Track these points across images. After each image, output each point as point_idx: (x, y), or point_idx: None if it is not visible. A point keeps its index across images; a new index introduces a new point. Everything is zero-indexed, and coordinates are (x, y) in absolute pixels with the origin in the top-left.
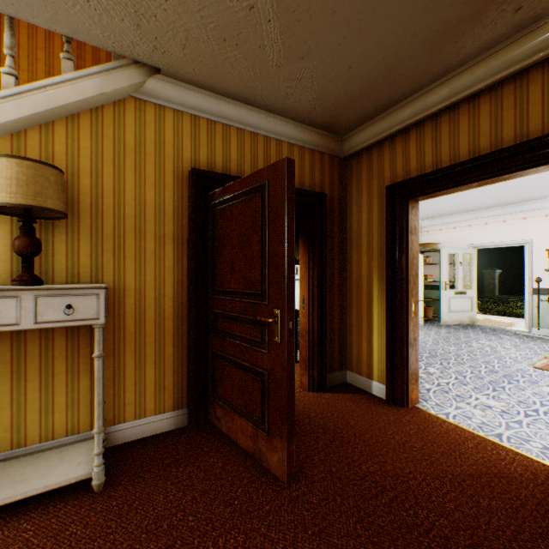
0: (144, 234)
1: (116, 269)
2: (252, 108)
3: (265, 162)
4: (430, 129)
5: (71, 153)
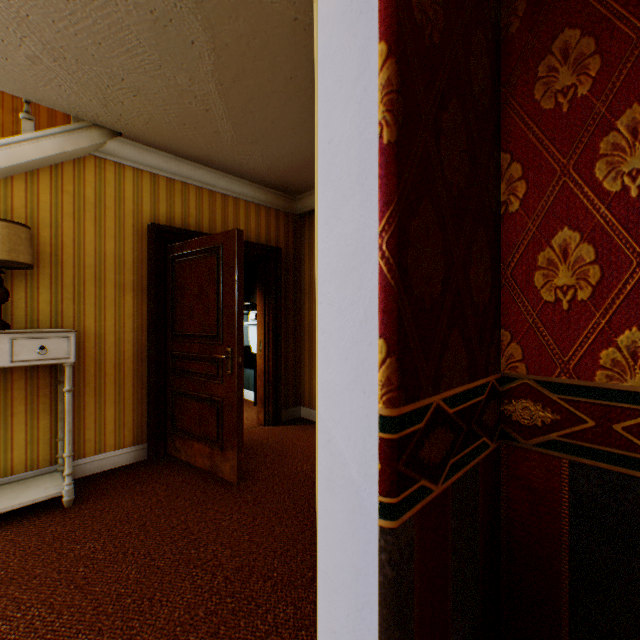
0: (104, 283)
1: (76, 315)
2: (211, 169)
3: (223, 218)
4: None
5: (31, 206)
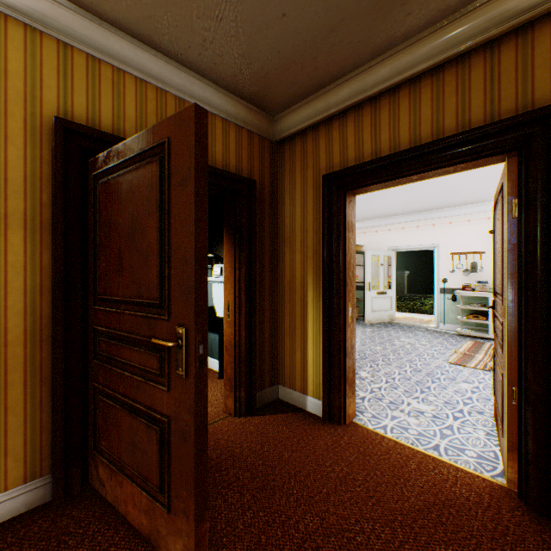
0: None
1: None
2: (158, 54)
3: None
4: (369, 114)
5: None
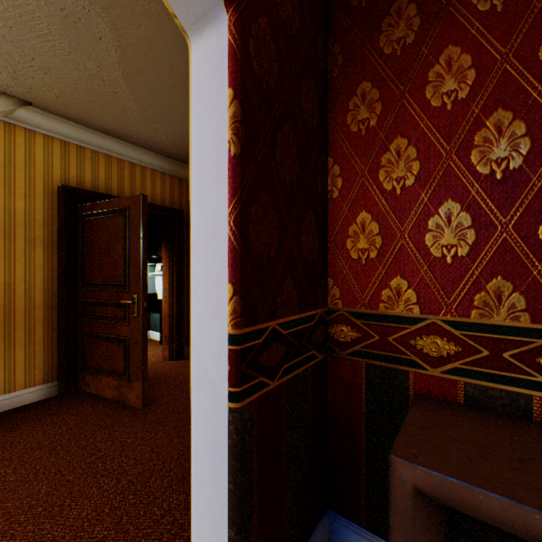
0: (14, 237)
1: None
2: (119, 141)
3: (131, 183)
4: None
5: None
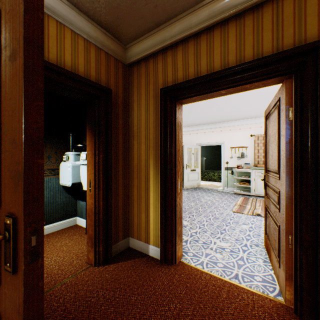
0: None
1: None
2: None
3: None
4: (193, 46)
5: None
